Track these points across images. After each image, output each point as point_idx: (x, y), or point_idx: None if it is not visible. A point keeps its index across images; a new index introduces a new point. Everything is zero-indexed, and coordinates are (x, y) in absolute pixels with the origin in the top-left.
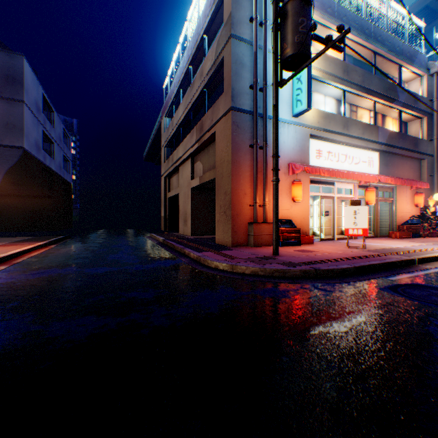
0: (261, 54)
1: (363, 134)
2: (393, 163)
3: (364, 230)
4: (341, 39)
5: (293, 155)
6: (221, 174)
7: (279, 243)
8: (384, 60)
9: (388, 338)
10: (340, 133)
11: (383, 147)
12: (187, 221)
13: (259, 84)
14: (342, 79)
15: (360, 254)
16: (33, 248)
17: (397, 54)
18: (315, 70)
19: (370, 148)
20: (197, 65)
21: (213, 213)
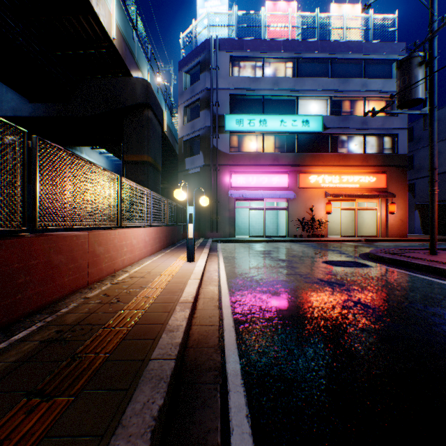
0: None
1: None
2: None
3: None
4: (372, 113)
5: None
6: None
7: None
8: None
9: (303, 254)
10: None
11: None
12: None
13: None
14: None
15: None
16: (408, 240)
17: None
18: None
19: None
20: None
21: None
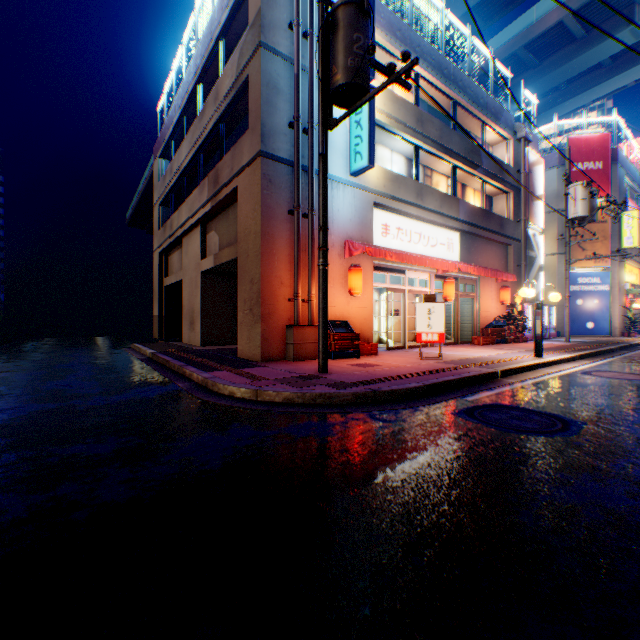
0: (305, 79)
1: (441, 207)
2: (476, 248)
3: (440, 335)
4: (407, 71)
5: (351, 230)
6: (246, 252)
7: (331, 355)
8: (466, 113)
9: (455, 483)
10: (413, 204)
11: (465, 226)
12: (196, 323)
13: (302, 122)
14: (415, 131)
15: (434, 368)
16: None
17: (481, 108)
18: (380, 114)
19: (450, 227)
20: (211, 82)
21: (236, 311)
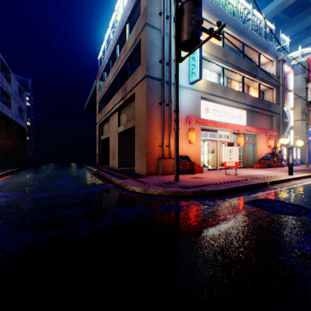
0: (167, 38)
1: (236, 98)
2: (255, 118)
3: (236, 163)
4: (219, 31)
5: (189, 111)
6: (139, 123)
7: (180, 173)
8: (249, 49)
9: (246, 237)
10: (221, 97)
11: (249, 107)
12: (115, 157)
13: (166, 60)
14: (222, 60)
15: (233, 179)
16: None
17: (257, 45)
18: (204, 53)
19: (240, 108)
20: (122, 44)
21: (134, 151)
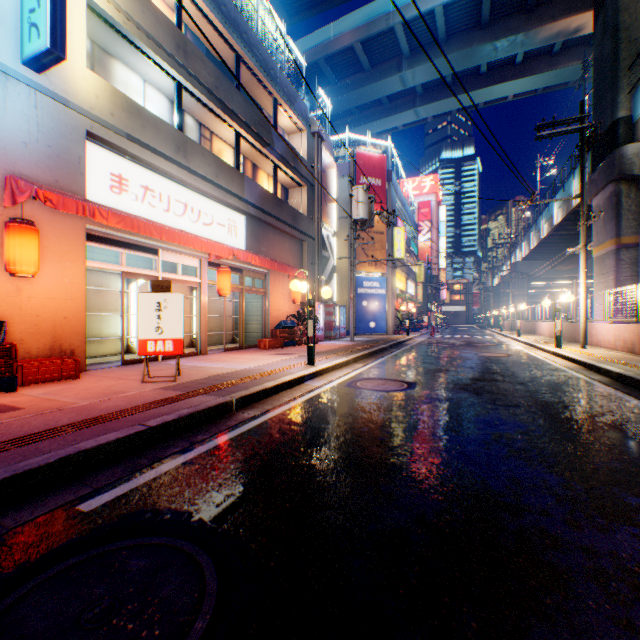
0: None
1: (219, 177)
2: (268, 239)
3: (178, 342)
4: None
5: (28, 162)
6: None
7: None
8: (256, 79)
9: None
10: (171, 159)
11: (253, 209)
12: None
13: None
14: (176, 60)
15: (126, 405)
16: None
17: (272, 80)
18: None
19: (233, 206)
20: None
21: None
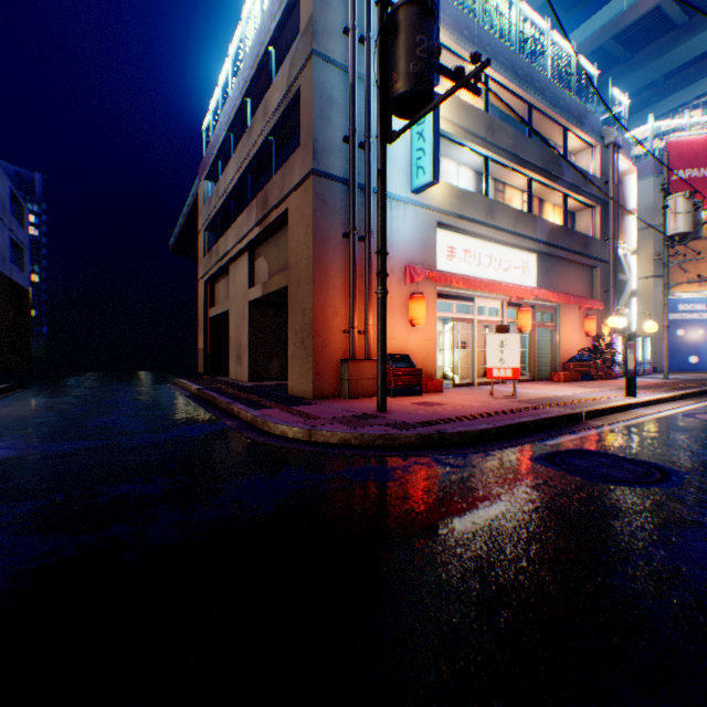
0: (361, 88)
1: (515, 226)
2: (556, 272)
3: (514, 370)
4: (477, 75)
5: (412, 253)
6: (297, 280)
7: (390, 393)
8: (544, 118)
9: (534, 537)
10: (482, 223)
11: (543, 247)
12: (243, 357)
13: (358, 136)
14: (485, 141)
15: (507, 408)
16: None
17: (561, 111)
18: (445, 123)
19: (525, 248)
20: (259, 96)
21: (286, 343)
